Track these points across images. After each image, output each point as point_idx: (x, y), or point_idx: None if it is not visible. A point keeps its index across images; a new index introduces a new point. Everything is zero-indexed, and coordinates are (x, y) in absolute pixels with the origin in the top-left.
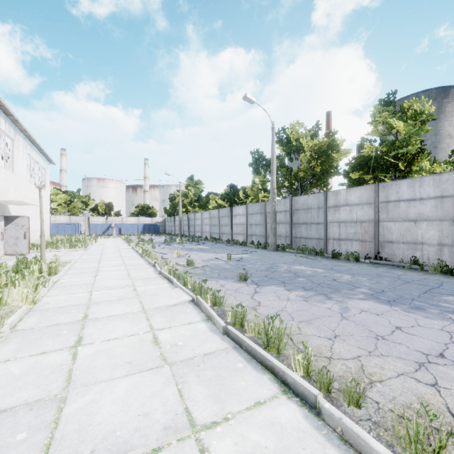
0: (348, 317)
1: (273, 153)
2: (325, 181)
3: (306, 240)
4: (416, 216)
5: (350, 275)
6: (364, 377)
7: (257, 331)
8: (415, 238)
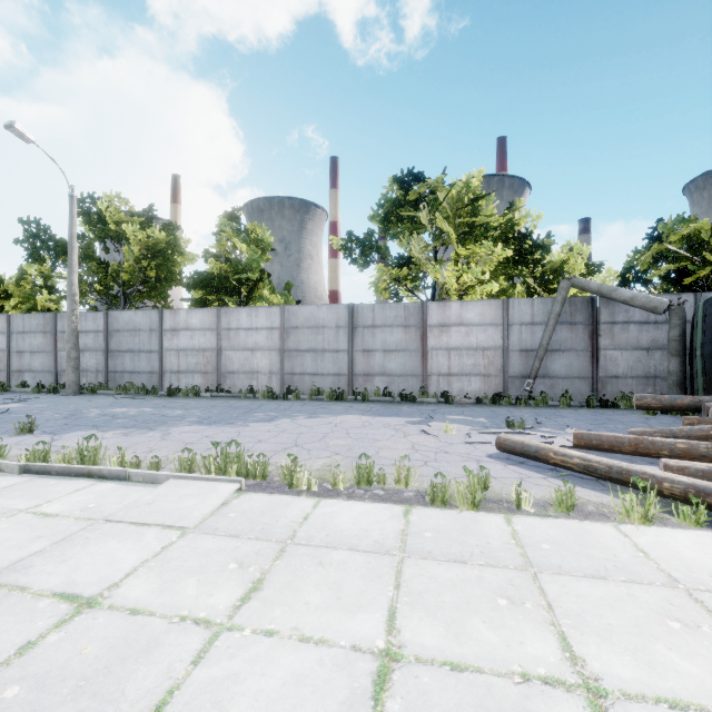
0: (168, 438)
1: (73, 237)
2: (163, 292)
3: (132, 375)
4: (253, 346)
5: (183, 410)
6: (167, 462)
7: (68, 461)
8: (252, 368)
